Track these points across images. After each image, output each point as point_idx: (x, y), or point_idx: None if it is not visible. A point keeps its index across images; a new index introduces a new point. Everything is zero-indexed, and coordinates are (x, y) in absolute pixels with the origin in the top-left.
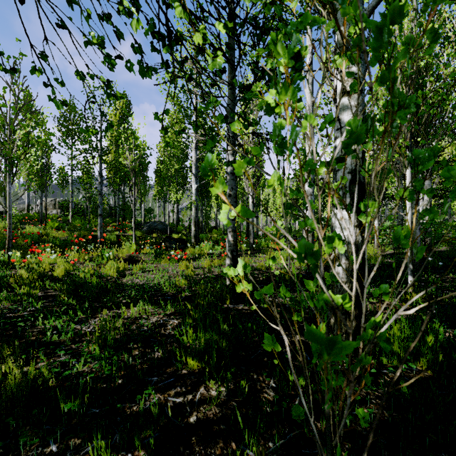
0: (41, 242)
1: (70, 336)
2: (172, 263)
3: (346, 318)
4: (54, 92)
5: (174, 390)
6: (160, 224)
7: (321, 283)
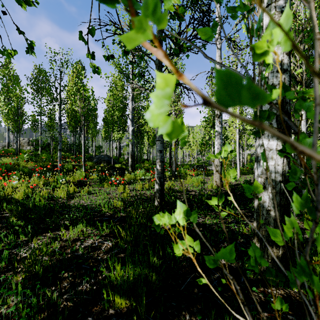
0: (13, 170)
1: (3, 263)
2: (112, 187)
3: (273, 245)
4: None
5: None
6: (106, 157)
7: None
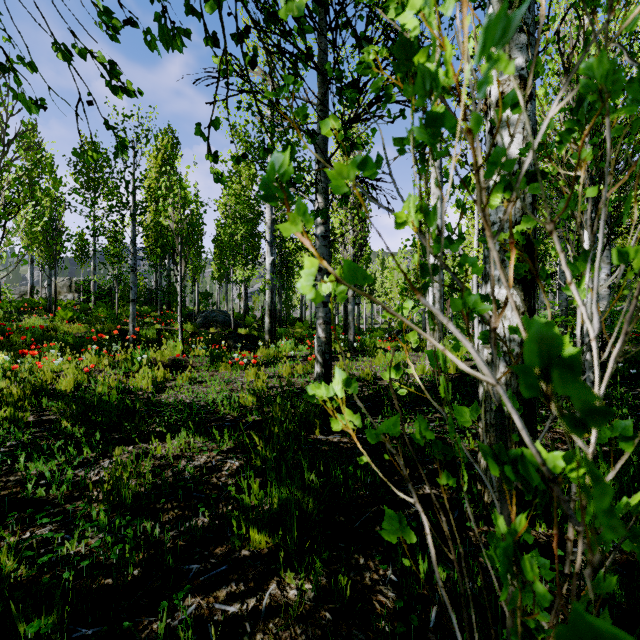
0: (47, 340)
1: (65, 489)
2: (235, 371)
3: None
4: (19, 82)
5: (226, 589)
6: (221, 314)
7: (519, 427)
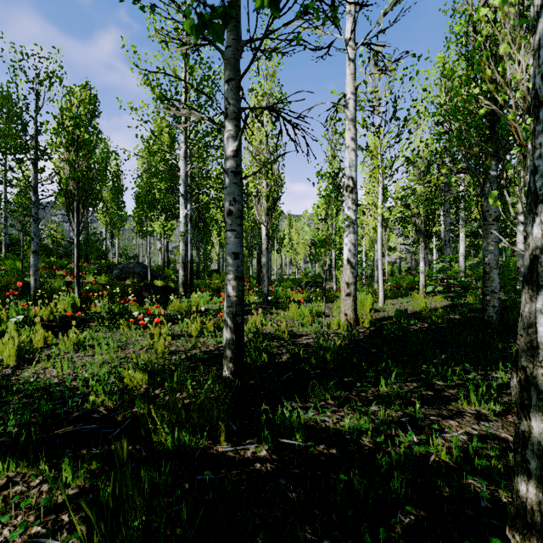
0: None
1: None
2: (138, 330)
3: None
4: None
5: None
6: (138, 267)
7: None
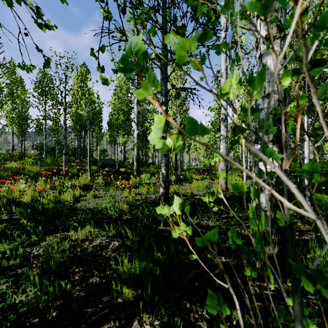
0: (19, 174)
1: (18, 260)
2: (118, 191)
3: (269, 243)
4: None
5: (107, 325)
6: (111, 161)
7: None
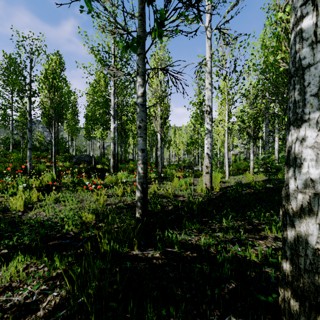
0: None
1: None
2: (88, 192)
3: None
4: None
5: None
6: (87, 157)
7: None
